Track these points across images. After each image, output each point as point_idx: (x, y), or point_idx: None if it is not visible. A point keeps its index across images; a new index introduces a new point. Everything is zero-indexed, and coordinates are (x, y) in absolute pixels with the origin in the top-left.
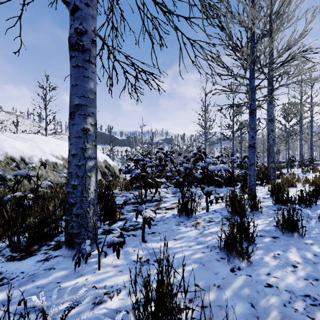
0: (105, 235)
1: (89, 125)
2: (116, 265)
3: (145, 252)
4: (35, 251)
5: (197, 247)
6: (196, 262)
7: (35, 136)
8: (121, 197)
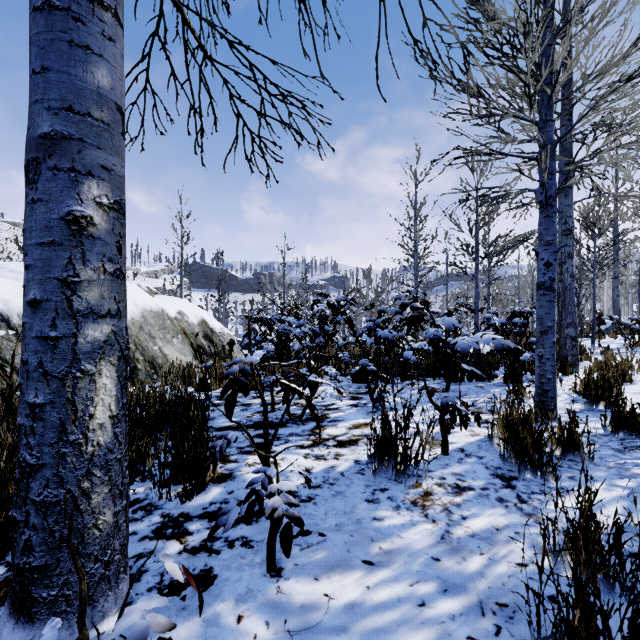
0: (163, 542)
1: (92, 205)
2: None
3: (273, 629)
4: None
5: (445, 606)
6: None
7: None
8: None
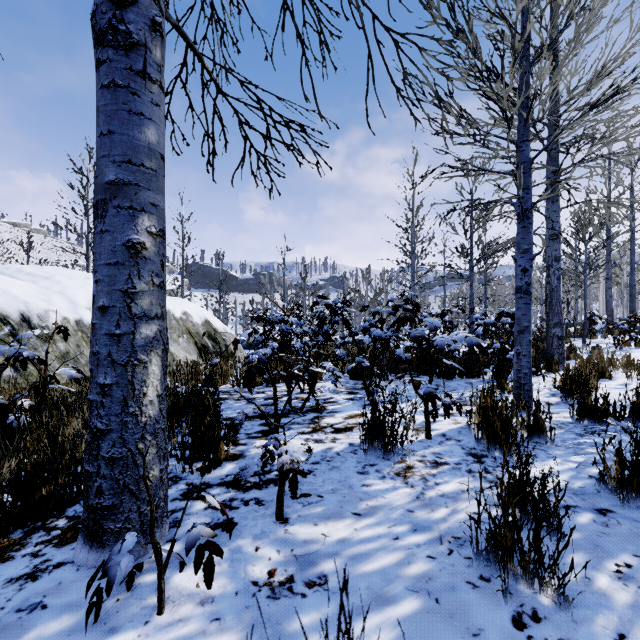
0: (191, 502)
1: (145, 234)
2: (206, 598)
3: (283, 554)
4: (11, 547)
5: (414, 539)
6: (416, 591)
7: (56, 270)
8: (236, 400)
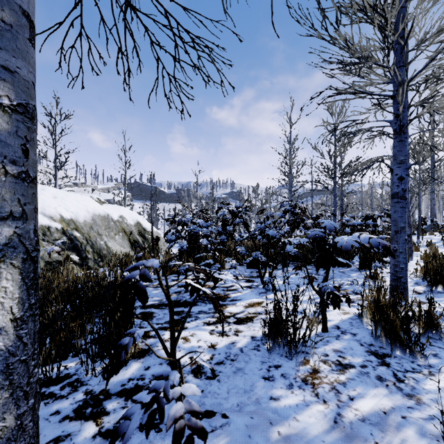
0: (81, 423)
1: None
2: None
3: None
4: None
5: None
6: None
7: None
8: (154, 288)
